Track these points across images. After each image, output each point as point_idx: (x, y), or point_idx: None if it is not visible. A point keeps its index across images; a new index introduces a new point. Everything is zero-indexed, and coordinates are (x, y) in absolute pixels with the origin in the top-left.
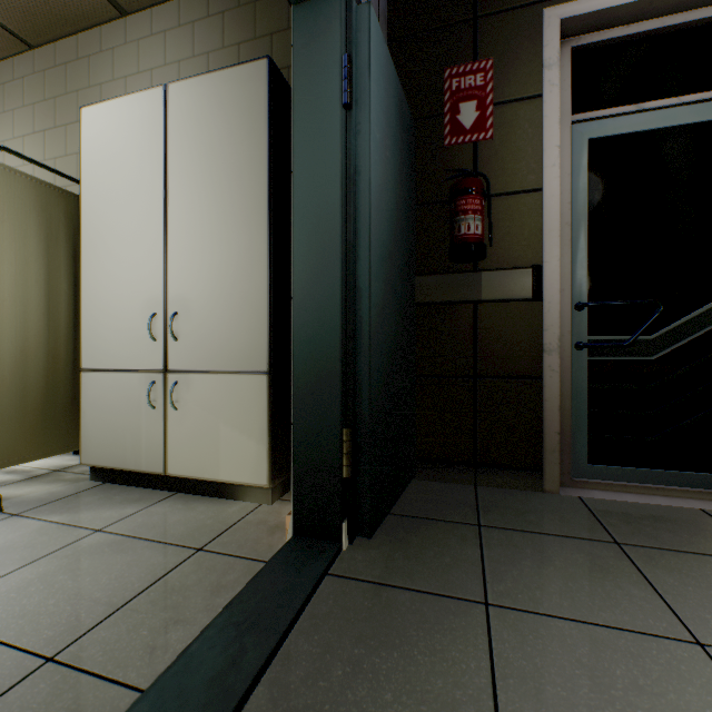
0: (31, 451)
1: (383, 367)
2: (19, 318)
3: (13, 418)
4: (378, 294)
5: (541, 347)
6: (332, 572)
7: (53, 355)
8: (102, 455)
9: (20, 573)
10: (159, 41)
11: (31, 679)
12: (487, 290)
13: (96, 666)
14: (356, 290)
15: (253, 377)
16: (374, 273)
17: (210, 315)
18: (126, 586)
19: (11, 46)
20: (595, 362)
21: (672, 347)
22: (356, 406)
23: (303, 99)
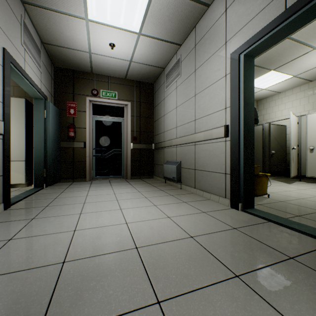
0: None
1: (52, 159)
2: None
3: None
4: (51, 147)
5: (86, 156)
6: (43, 189)
7: None
8: None
9: None
10: None
11: None
12: (76, 145)
13: None
14: (47, 147)
15: (21, 162)
16: (50, 144)
17: None
18: None
19: None
20: (97, 158)
21: (108, 156)
22: (47, 165)
23: (36, 115)
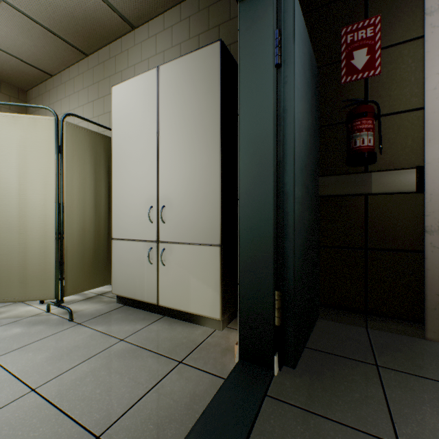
0: (87, 284)
1: (301, 246)
2: (81, 210)
3: (78, 266)
4: (299, 195)
5: (422, 228)
6: (269, 394)
7: (98, 230)
8: (123, 289)
9: (81, 366)
10: (152, 41)
11: None
12: (376, 186)
13: None
14: (283, 193)
15: (210, 248)
16: (296, 180)
17: (184, 207)
18: (138, 386)
19: (77, 56)
20: None
21: None
22: (283, 274)
23: (246, 65)
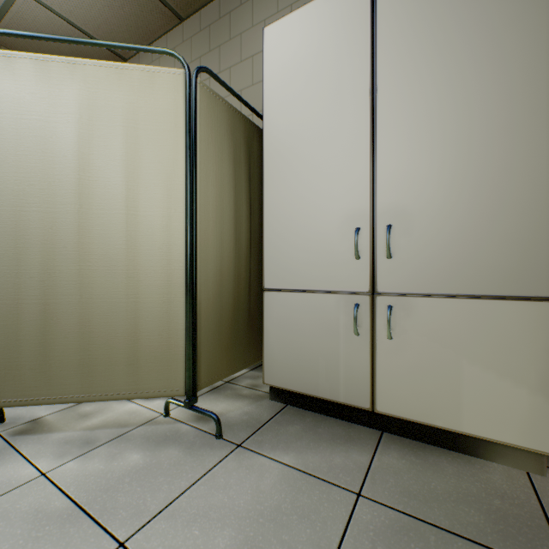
0: (224, 368)
1: None
2: (217, 239)
3: (214, 337)
4: None
5: None
6: None
7: (237, 274)
8: (288, 378)
9: None
10: None
11: None
12: None
13: None
14: None
15: (522, 304)
16: None
17: (443, 225)
18: None
19: (167, 23)
20: None
21: None
22: None
23: None
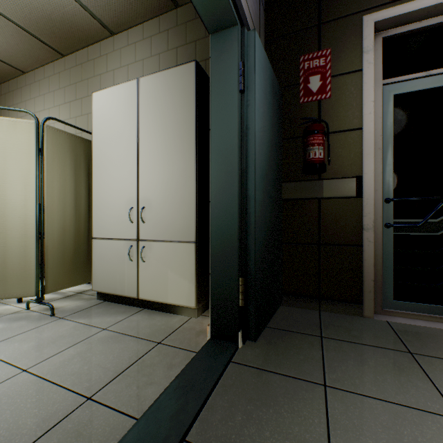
0: (67, 282)
1: (262, 241)
2: (61, 210)
3: (59, 265)
4: (260, 198)
5: (361, 226)
6: (233, 360)
7: (78, 230)
8: (104, 286)
9: (68, 351)
10: (132, 48)
11: (81, 407)
12: (327, 191)
13: (112, 404)
14: (247, 197)
15: (186, 244)
16: (257, 186)
17: (163, 208)
18: (122, 362)
19: (53, 56)
20: (398, 235)
21: None
22: (247, 264)
23: (216, 88)
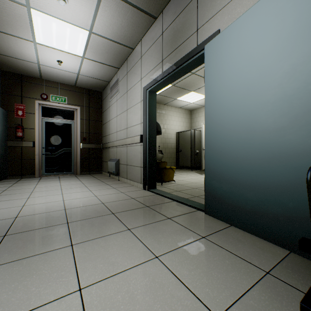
0: None
1: None
2: None
3: None
4: None
5: (35, 154)
6: None
7: None
8: None
9: None
10: None
11: None
12: (24, 144)
13: None
14: None
15: None
16: None
17: None
18: None
19: None
20: (47, 157)
21: (58, 154)
22: None
23: None
